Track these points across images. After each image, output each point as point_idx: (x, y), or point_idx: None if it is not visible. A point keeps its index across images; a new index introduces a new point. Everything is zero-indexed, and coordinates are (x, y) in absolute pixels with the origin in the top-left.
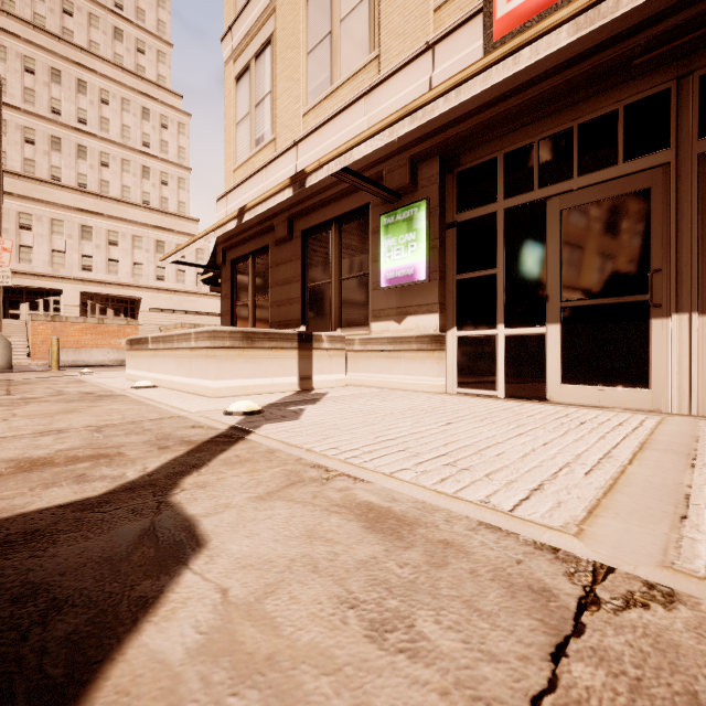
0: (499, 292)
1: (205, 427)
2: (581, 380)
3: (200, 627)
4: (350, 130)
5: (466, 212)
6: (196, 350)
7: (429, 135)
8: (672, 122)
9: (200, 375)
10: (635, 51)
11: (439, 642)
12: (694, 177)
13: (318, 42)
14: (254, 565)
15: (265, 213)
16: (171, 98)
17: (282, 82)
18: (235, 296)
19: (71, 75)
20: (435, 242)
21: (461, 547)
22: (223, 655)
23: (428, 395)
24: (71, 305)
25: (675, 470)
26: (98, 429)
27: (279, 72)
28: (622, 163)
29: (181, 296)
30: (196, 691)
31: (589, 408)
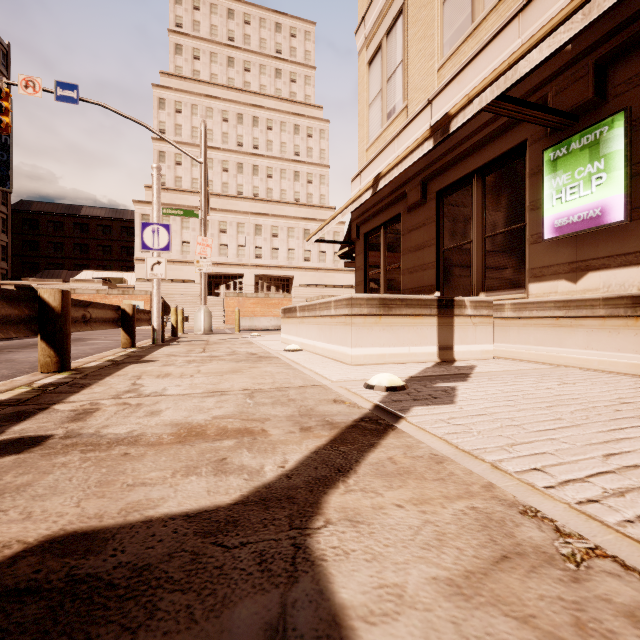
0: None
1: (347, 403)
2: None
3: None
4: (498, 62)
5: None
6: (336, 317)
7: (631, 19)
8: None
9: (339, 342)
10: None
11: None
12: None
13: None
14: None
15: (396, 182)
16: (314, 111)
17: (414, 45)
18: (367, 267)
19: (249, 115)
20: None
21: None
22: None
23: (632, 379)
24: (249, 284)
25: None
26: (251, 394)
27: (411, 37)
28: None
29: (322, 273)
30: None
31: None
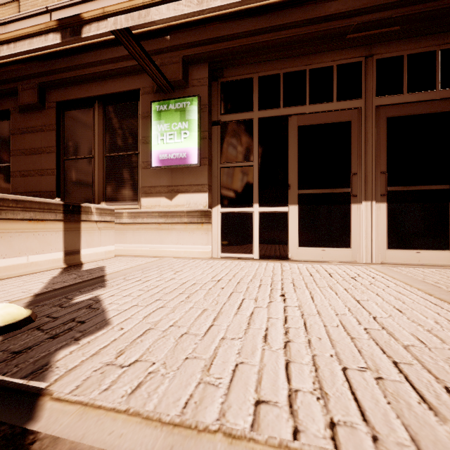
0: (254, 180)
1: None
2: (311, 243)
3: None
4: None
5: (228, 114)
6: None
7: (201, 42)
8: (362, 83)
9: None
10: (350, 28)
11: None
12: (373, 119)
13: None
14: None
15: (4, 74)
16: None
17: None
18: None
19: None
20: (204, 133)
21: None
22: None
23: (203, 261)
24: None
25: None
26: None
27: None
28: (336, 102)
29: None
30: None
31: (323, 263)
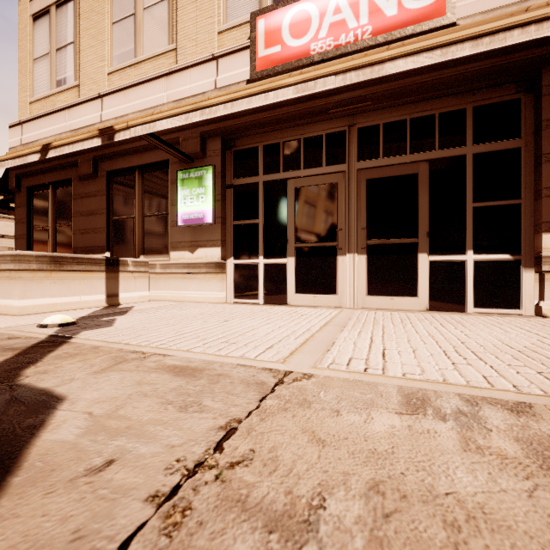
0: (260, 235)
1: (23, 337)
2: (305, 291)
3: (80, 427)
4: (152, 99)
5: (239, 179)
6: None
7: (214, 120)
8: (346, 149)
9: (1, 295)
10: (330, 105)
11: (213, 406)
12: (355, 181)
13: (122, 17)
14: (105, 400)
15: None
16: None
17: (87, 38)
18: (32, 221)
19: None
20: (218, 196)
21: (227, 375)
22: (100, 432)
23: (214, 305)
24: None
25: (335, 333)
26: None
27: (83, 28)
28: (325, 166)
29: None
30: (90, 444)
31: (308, 307)
